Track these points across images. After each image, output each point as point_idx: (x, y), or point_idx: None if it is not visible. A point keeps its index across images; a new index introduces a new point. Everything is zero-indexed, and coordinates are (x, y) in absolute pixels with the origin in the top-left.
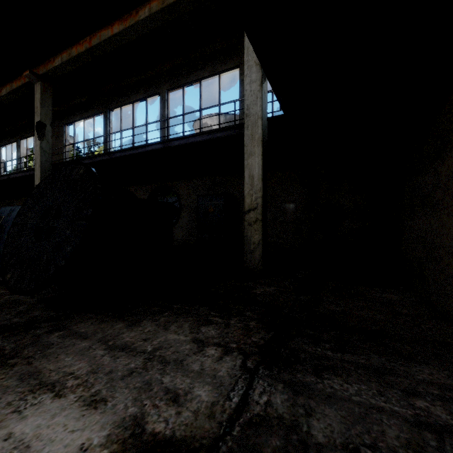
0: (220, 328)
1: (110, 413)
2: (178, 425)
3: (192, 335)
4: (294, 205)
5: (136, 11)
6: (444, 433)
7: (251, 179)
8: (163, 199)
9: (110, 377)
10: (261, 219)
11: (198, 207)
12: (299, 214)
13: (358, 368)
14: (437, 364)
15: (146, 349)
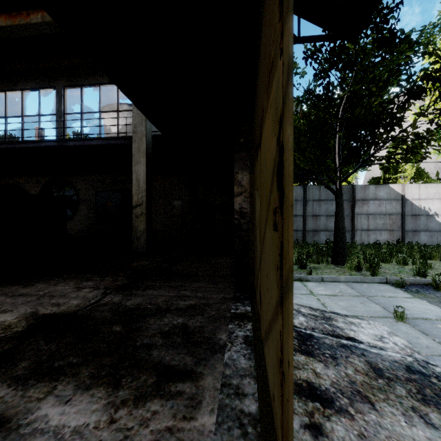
0: (97, 281)
1: (16, 313)
2: (58, 310)
3: (74, 286)
4: (180, 202)
5: (27, 13)
6: (182, 297)
7: (138, 182)
8: (59, 193)
9: (13, 304)
10: (145, 212)
11: (96, 201)
12: (184, 209)
13: (167, 286)
14: (206, 282)
15: (39, 294)
